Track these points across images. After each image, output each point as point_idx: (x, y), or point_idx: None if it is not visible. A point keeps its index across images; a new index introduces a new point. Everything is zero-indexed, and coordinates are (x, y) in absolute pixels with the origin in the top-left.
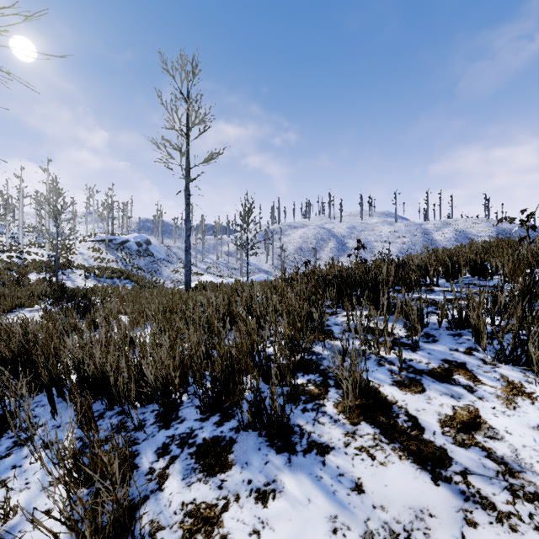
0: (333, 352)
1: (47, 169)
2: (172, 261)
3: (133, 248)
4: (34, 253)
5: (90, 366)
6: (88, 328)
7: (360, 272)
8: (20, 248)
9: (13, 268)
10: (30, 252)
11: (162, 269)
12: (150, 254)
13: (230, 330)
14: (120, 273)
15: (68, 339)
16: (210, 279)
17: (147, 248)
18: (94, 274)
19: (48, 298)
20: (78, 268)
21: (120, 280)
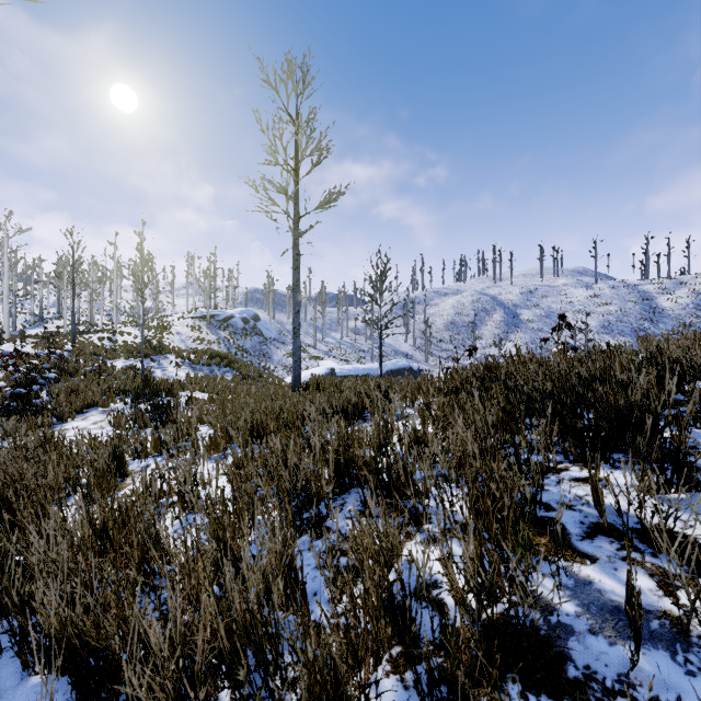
0: (586, 608)
1: (142, 233)
2: (285, 341)
3: (238, 325)
4: (127, 334)
5: (43, 618)
6: (155, 449)
7: (580, 376)
8: (114, 328)
9: (100, 352)
10: (123, 332)
11: (273, 352)
12: (258, 333)
13: (348, 489)
14: (220, 358)
15: (30, 537)
16: (332, 364)
17: (255, 326)
18: (189, 359)
19: (128, 394)
20: (172, 352)
21: (218, 368)
